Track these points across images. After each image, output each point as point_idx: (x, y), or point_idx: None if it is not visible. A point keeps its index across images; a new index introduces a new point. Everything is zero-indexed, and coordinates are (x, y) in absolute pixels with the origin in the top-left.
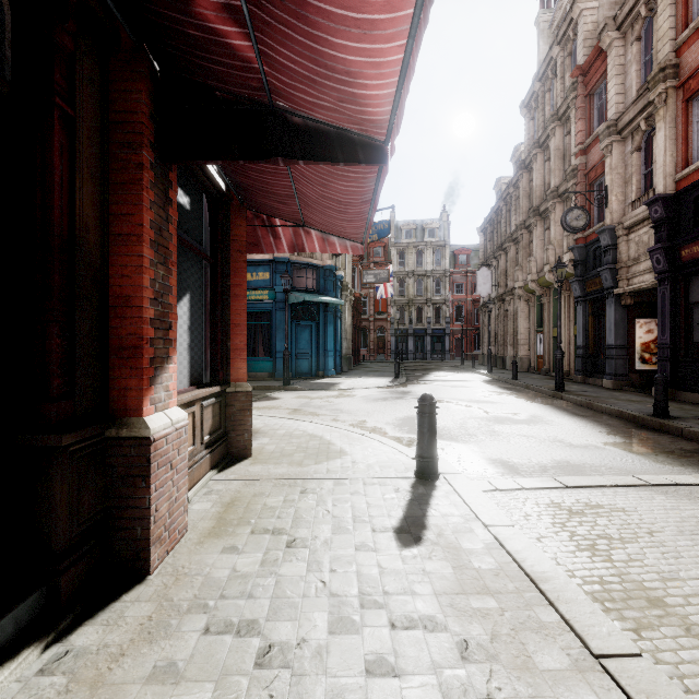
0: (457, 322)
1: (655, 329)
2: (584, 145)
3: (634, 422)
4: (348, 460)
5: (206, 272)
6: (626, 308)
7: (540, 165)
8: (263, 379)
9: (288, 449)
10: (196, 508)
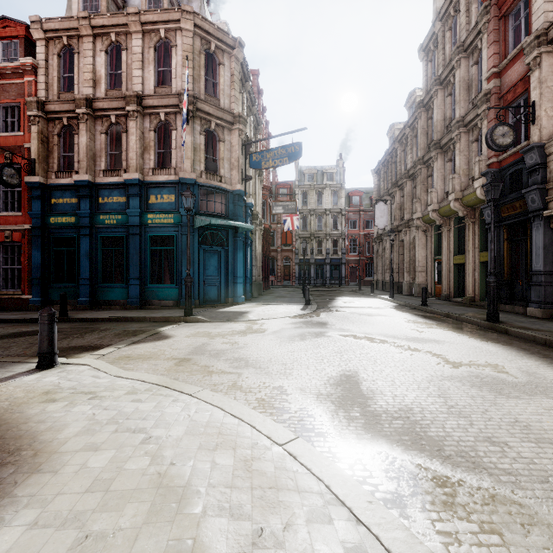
0: (351, 253)
1: None
2: (499, 67)
3: None
4: None
5: None
6: None
7: (440, 101)
8: (168, 307)
9: None
10: None
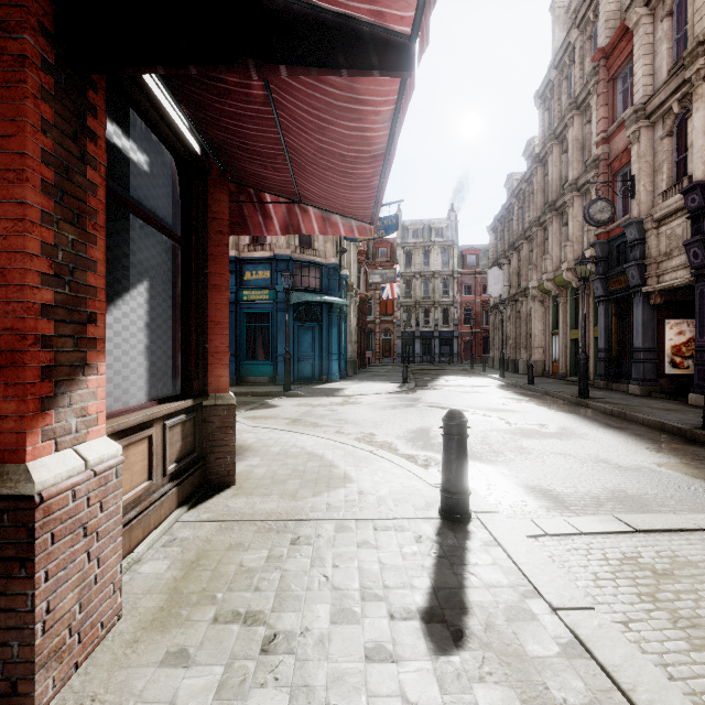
0: (465, 324)
1: (687, 330)
2: (607, 133)
3: (679, 435)
4: (354, 490)
5: (177, 256)
6: (655, 308)
7: (556, 158)
8: (263, 384)
9: (281, 473)
10: (145, 571)
